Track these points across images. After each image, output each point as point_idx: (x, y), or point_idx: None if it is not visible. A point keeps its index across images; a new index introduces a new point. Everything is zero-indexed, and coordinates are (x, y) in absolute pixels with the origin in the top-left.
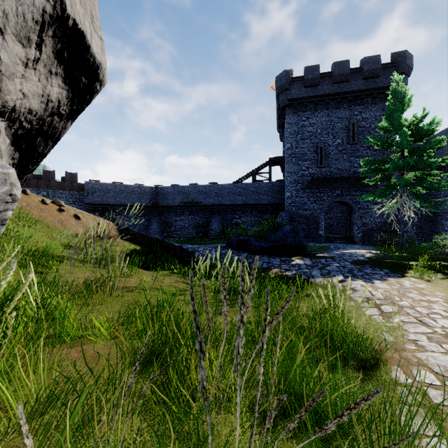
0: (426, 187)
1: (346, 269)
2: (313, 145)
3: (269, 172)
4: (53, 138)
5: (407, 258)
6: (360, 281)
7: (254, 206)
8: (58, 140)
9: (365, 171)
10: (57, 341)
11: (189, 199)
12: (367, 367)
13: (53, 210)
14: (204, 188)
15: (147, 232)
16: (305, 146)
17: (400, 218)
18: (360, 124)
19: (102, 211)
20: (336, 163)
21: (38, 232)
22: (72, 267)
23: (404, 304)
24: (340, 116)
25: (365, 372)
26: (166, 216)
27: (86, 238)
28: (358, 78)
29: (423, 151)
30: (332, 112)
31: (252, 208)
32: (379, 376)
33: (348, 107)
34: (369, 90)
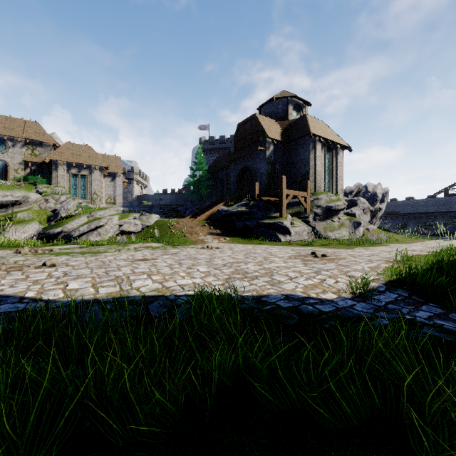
0: None
1: None
2: None
3: None
4: None
5: None
6: None
7: (445, 213)
8: None
9: None
10: None
11: (390, 210)
12: None
13: None
14: (402, 203)
15: None
16: None
17: None
18: None
19: None
20: None
21: None
22: None
23: None
24: None
25: None
26: None
27: None
28: None
29: None
30: None
31: (443, 214)
32: None
33: None
34: None
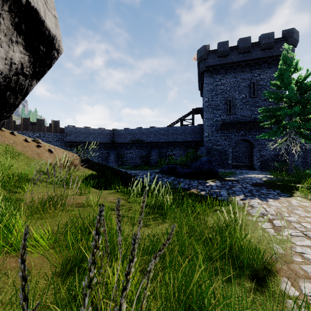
0: (309, 128)
1: (247, 189)
2: (224, 99)
3: (192, 119)
4: (22, 93)
5: (294, 181)
6: (257, 199)
7: (181, 143)
8: (26, 94)
9: (262, 116)
10: (1, 252)
11: (136, 138)
12: (259, 278)
13: (33, 146)
14: (146, 130)
15: (107, 161)
16: (218, 100)
17: (289, 151)
18: (259, 83)
19: (76, 147)
20: (241, 111)
21: (20, 162)
22: (41, 188)
23: (292, 219)
24: (244, 77)
25: (258, 282)
26: (120, 150)
27: (55, 166)
28: (257, 49)
29: (306, 101)
30: (238, 74)
31: (180, 144)
32: (269, 287)
33: (250, 71)
34: (266, 58)
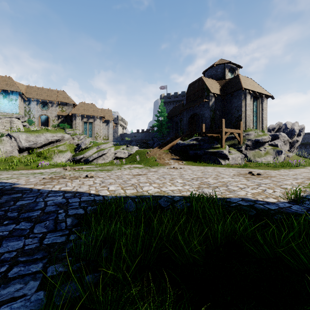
0: None
1: None
2: None
3: None
4: None
5: None
6: None
7: None
8: None
9: None
10: None
11: (304, 141)
12: None
13: None
14: None
15: None
16: None
17: None
18: None
19: None
20: None
21: None
22: None
23: None
24: None
25: None
26: None
27: None
28: None
29: None
30: None
31: None
32: None
33: None
34: None
